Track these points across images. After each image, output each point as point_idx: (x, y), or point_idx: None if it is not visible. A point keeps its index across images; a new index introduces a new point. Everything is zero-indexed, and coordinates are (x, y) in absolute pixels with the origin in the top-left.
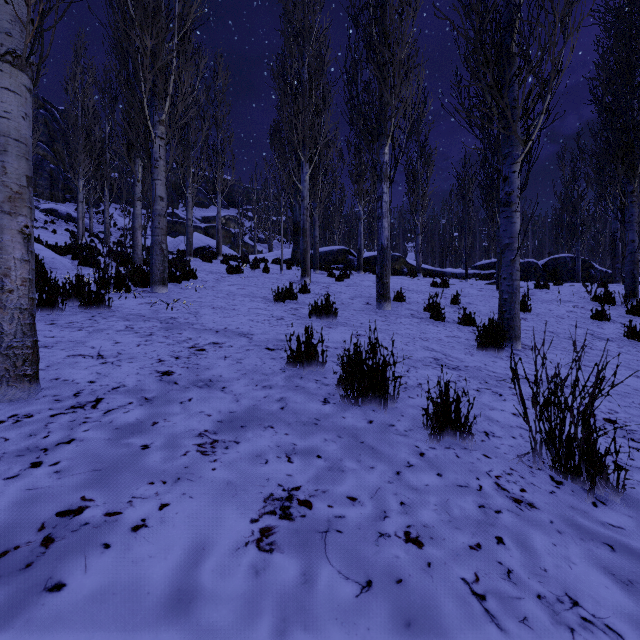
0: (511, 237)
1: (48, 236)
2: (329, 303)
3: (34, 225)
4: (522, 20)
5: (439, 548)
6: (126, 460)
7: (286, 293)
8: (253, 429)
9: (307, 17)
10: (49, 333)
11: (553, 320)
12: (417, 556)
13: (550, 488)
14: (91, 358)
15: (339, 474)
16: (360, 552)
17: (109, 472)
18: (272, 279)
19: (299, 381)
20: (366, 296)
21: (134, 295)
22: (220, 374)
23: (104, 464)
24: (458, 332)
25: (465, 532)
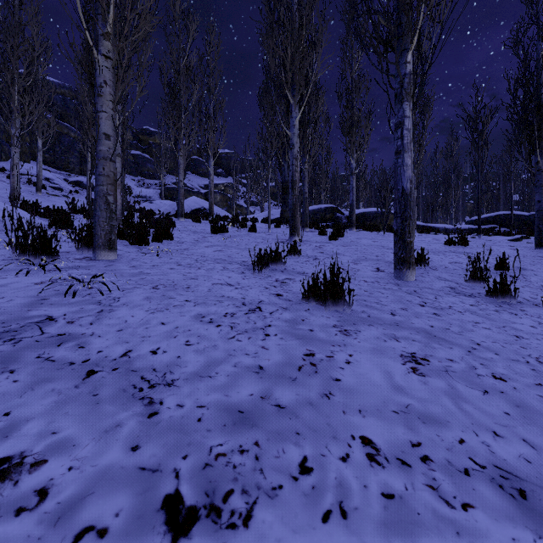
0: None
1: (63, 202)
2: (338, 280)
3: (58, 194)
4: None
5: None
6: None
7: (270, 257)
8: None
9: None
10: None
11: None
12: None
13: None
14: None
15: None
16: None
17: None
18: (257, 238)
19: None
20: (372, 259)
21: (42, 267)
22: None
23: None
24: None
25: None
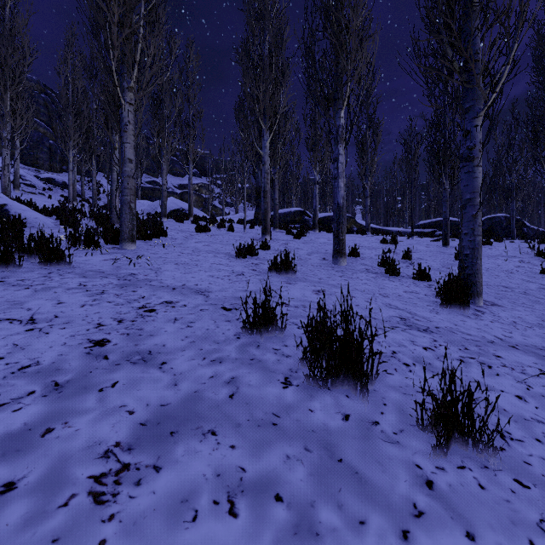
0: (473, 192)
1: (43, 200)
2: (288, 259)
3: (33, 191)
4: None
5: None
6: None
7: (248, 249)
8: (186, 438)
9: None
10: None
11: (503, 275)
12: None
13: None
14: (18, 323)
15: (311, 544)
16: None
17: None
18: (236, 237)
19: (255, 351)
20: (322, 252)
21: (100, 251)
22: (164, 343)
23: None
24: (415, 287)
25: None
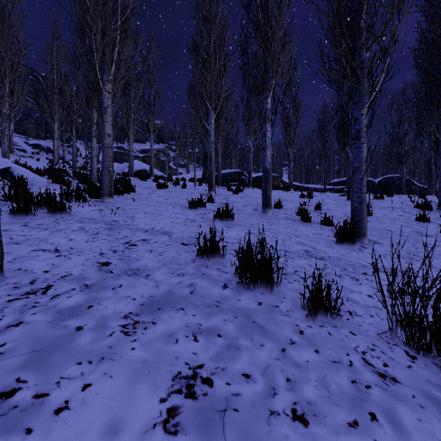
0: (360, 162)
1: (33, 163)
2: (228, 210)
3: (24, 155)
4: (369, 3)
5: (322, 426)
6: (61, 341)
7: (198, 202)
8: (168, 311)
9: (213, 8)
10: (21, 232)
11: (388, 221)
12: (304, 435)
13: (407, 363)
14: (49, 252)
15: (235, 352)
16: (254, 432)
17: (45, 353)
18: (188, 192)
19: (205, 269)
20: (254, 204)
21: (88, 204)
22: (146, 264)
23: (42, 345)
24: (321, 230)
25: (343, 408)
